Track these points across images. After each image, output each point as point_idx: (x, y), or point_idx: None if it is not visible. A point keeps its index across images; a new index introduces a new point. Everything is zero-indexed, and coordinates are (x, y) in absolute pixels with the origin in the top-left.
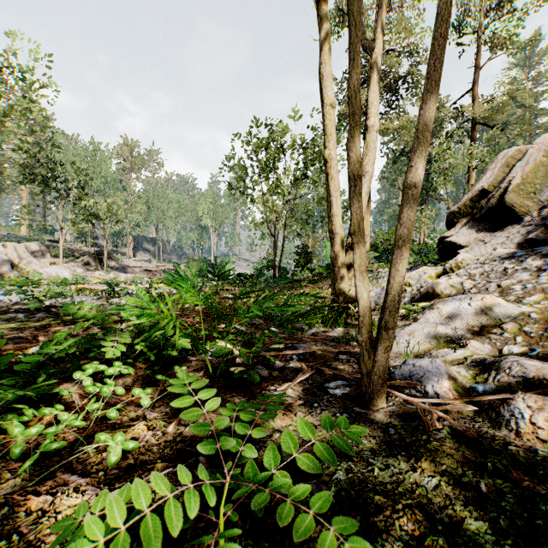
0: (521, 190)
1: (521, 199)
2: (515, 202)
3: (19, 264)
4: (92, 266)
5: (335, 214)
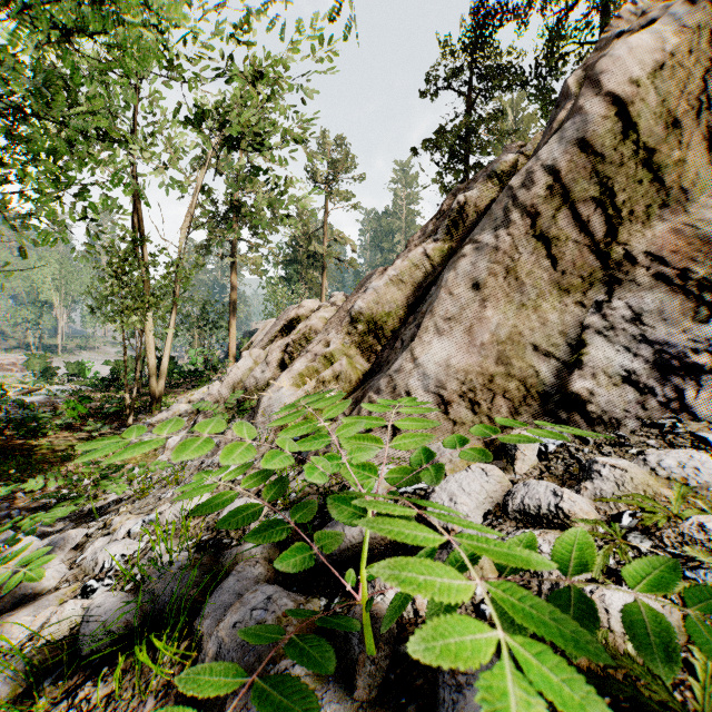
0: None
1: None
2: None
3: None
4: None
5: (150, 368)
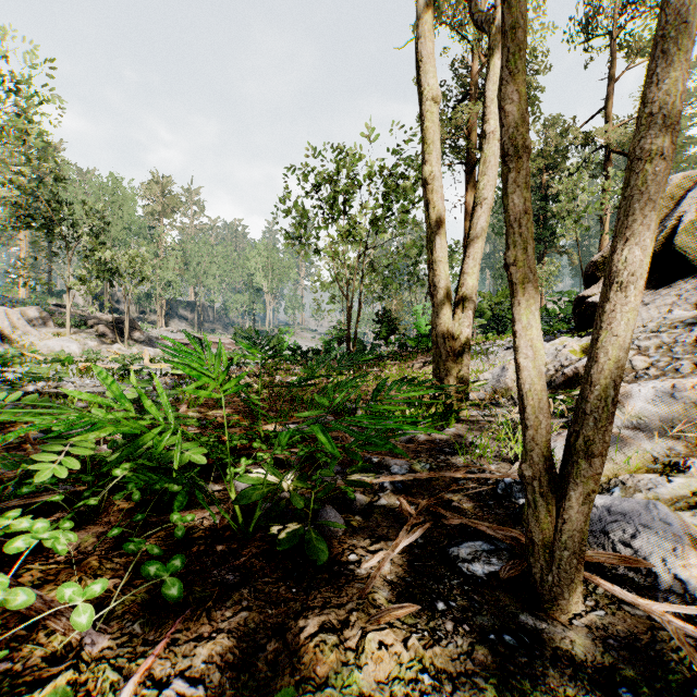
0: (696, 230)
1: (696, 242)
2: (688, 247)
3: (11, 335)
4: (110, 338)
5: (439, 260)
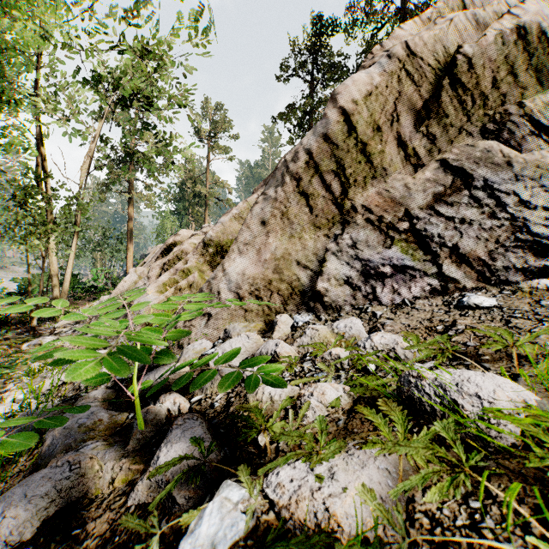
0: None
1: None
2: None
3: None
4: None
5: (53, 284)
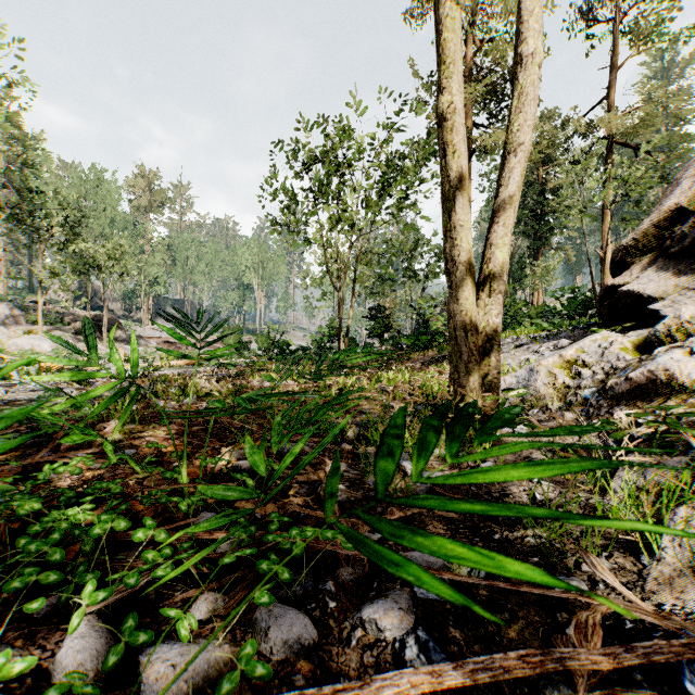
0: None
1: None
2: None
3: None
4: None
5: (459, 224)
